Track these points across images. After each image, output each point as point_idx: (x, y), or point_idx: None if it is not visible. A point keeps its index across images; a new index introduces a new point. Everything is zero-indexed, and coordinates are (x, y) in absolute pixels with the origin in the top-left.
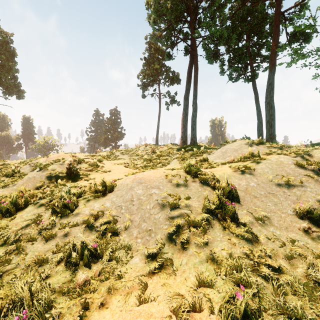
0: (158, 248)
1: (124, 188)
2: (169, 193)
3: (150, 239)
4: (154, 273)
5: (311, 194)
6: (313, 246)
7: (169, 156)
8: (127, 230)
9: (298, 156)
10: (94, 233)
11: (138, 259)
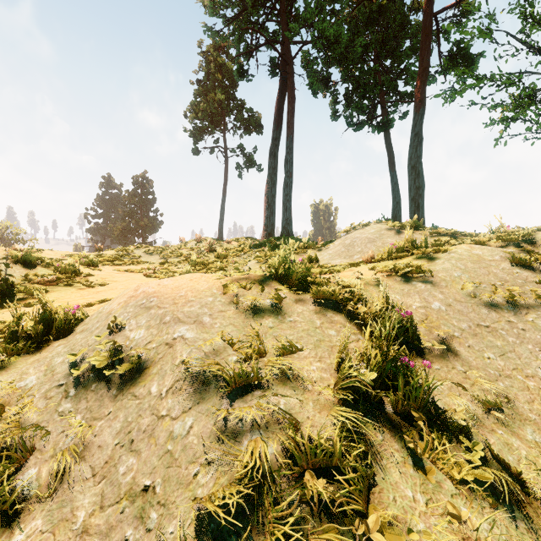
0: None
1: (98, 324)
2: (230, 336)
3: (138, 539)
4: None
5: None
6: None
7: (241, 257)
8: (55, 492)
9: (508, 245)
10: None
11: None
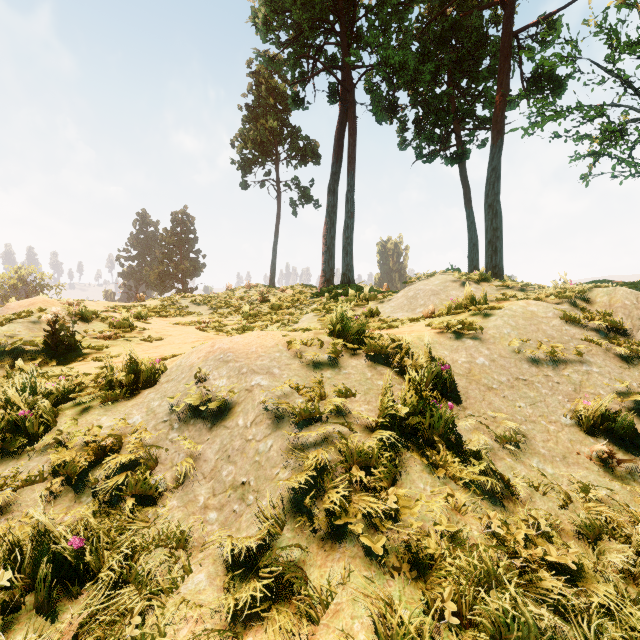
0: (264, 538)
1: (184, 375)
2: (296, 384)
3: (242, 510)
4: (248, 622)
5: (601, 379)
6: (627, 497)
7: (297, 307)
8: (181, 487)
9: (564, 301)
10: (86, 501)
11: (205, 575)
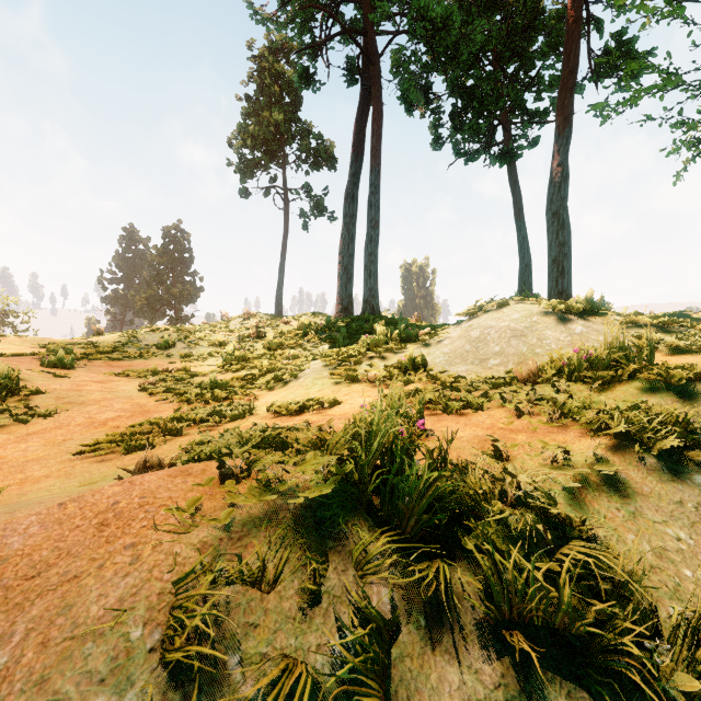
0: None
1: None
2: None
3: None
4: None
5: None
6: None
7: (303, 347)
8: None
9: None
10: None
11: None
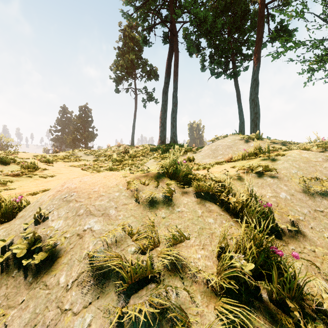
0: None
1: (31, 213)
2: (131, 227)
3: None
4: None
5: None
6: None
7: (144, 156)
8: None
9: (326, 150)
10: None
11: None
